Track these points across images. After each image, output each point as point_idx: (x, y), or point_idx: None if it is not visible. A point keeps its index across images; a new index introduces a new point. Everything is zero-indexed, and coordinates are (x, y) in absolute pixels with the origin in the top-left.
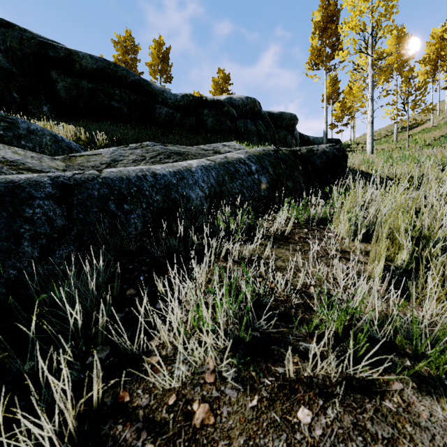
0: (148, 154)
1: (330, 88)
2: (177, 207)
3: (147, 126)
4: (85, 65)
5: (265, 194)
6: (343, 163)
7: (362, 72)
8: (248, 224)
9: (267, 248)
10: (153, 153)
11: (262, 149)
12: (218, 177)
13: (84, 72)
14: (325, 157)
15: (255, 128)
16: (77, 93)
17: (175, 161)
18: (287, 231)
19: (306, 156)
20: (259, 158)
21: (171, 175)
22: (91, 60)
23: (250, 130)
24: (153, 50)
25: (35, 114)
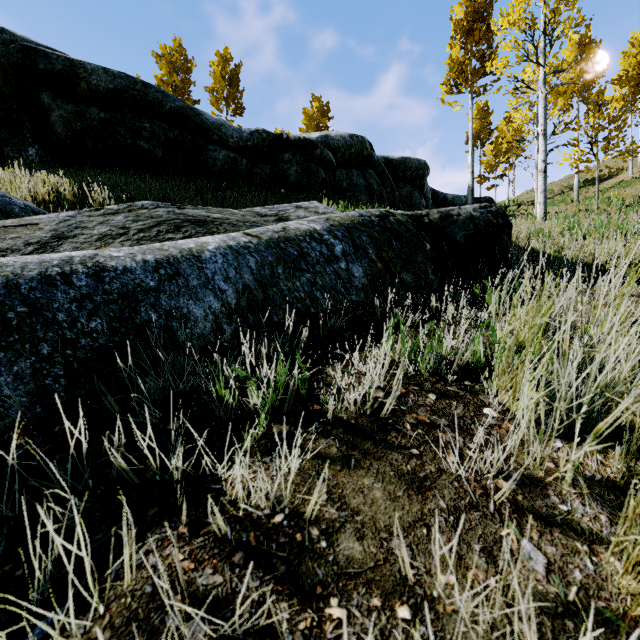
0: (136, 224)
1: (477, 123)
2: (149, 340)
3: (194, 179)
4: (96, 83)
5: (358, 298)
6: (505, 237)
7: (529, 92)
8: (304, 381)
9: (314, 496)
10: (147, 221)
11: (359, 213)
12: (263, 268)
13: (95, 94)
14: (472, 227)
15: (365, 181)
16: (83, 127)
17: (187, 237)
18: (386, 408)
19: (439, 225)
20: (350, 231)
21: (146, 270)
22: (105, 76)
23: (356, 185)
24: (215, 68)
25: (6, 159)
